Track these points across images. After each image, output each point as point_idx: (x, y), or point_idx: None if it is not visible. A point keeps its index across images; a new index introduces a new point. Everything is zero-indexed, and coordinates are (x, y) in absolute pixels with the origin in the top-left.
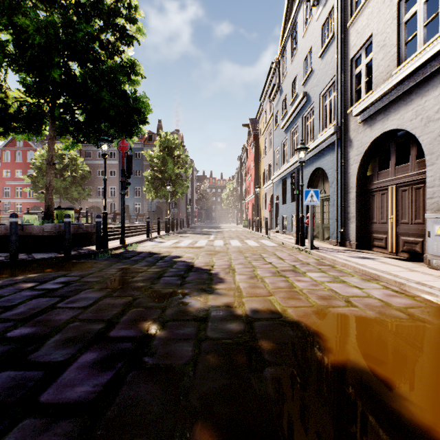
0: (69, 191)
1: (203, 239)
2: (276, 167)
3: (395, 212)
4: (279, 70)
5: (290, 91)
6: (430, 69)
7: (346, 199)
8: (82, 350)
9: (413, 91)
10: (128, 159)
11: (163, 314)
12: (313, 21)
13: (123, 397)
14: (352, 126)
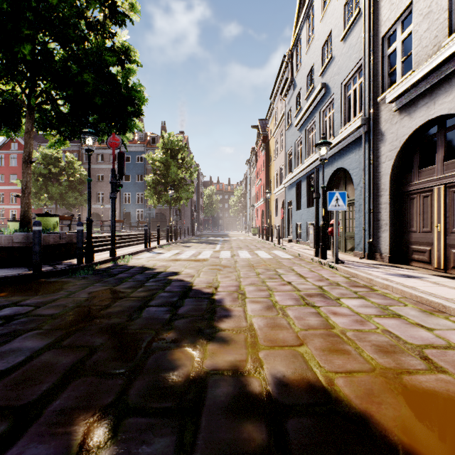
0: (66, 197)
1: (208, 249)
2: (288, 170)
3: (444, 218)
4: (292, 64)
5: (305, 84)
6: None
7: (376, 203)
8: None
9: None
10: (119, 156)
11: (126, 392)
12: (333, 1)
13: None
14: (384, 116)
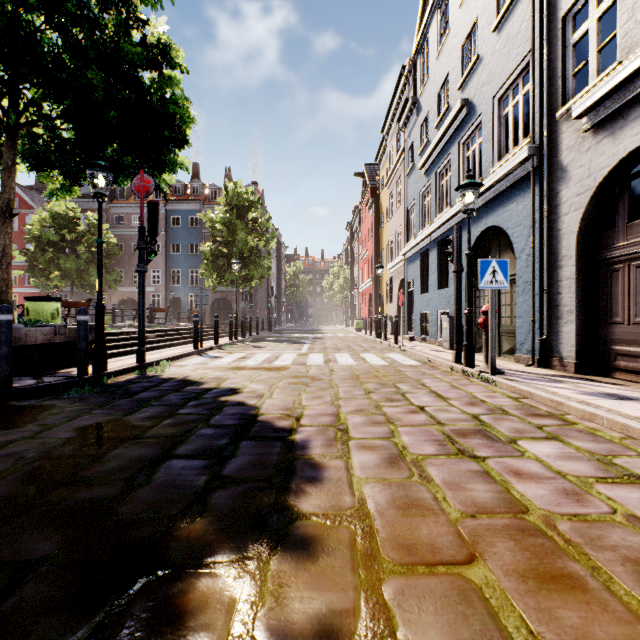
0: (86, 275)
1: (290, 352)
2: (409, 234)
3: None
4: (414, 78)
5: (435, 104)
6: None
7: (553, 279)
8: None
9: None
10: (150, 207)
11: None
12: None
13: None
14: (566, 140)
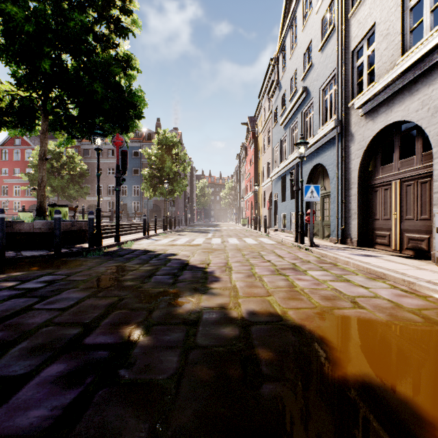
0: (67, 189)
1: (201, 237)
2: (274, 164)
3: (399, 207)
4: (278, 66)
5: (289, 86)
6: (437, 56)
7: (347, 195)
8: (49, 361)
9: (419, 80)
10: (123, 154)
11: (150, 317)
12: (312, 14)
13: (85, 425)
14: (353, 119)
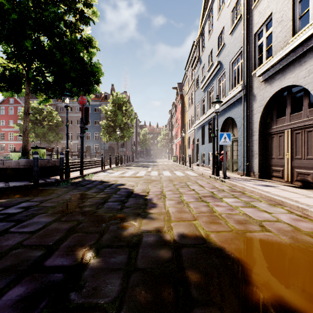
0: (47, 135)
1: (143, 170)
2: (196, 117)
3: (290, 150)
4: (199, 46)
5: (207, 61)
6: None
7: (251, 140)
8: (12, 284)
9: (306, 55)
10: (85, 110)
11: (100, 239)
12: (224, 8)
13: None
14: (255, 84)
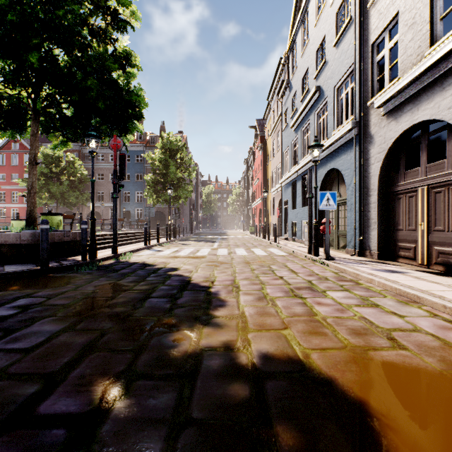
0: (66, 196)
1: (206, 247)
2: (284, 169)
3: (427, 217)
4: (288, 66)
5: (300, 86)
6: None
7: (366, 202)
8: None
9: None
10: (120, 158)
11: (134, 363)
12: (326, 7)
13: None
14: (373, 120)
